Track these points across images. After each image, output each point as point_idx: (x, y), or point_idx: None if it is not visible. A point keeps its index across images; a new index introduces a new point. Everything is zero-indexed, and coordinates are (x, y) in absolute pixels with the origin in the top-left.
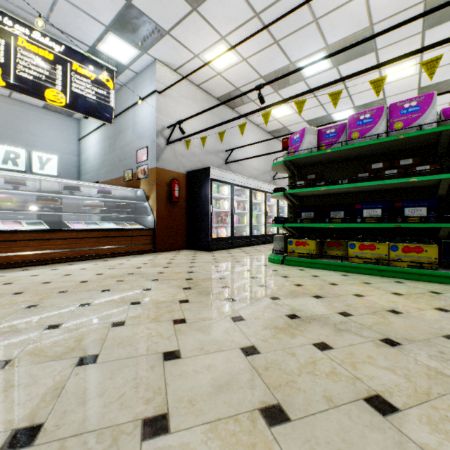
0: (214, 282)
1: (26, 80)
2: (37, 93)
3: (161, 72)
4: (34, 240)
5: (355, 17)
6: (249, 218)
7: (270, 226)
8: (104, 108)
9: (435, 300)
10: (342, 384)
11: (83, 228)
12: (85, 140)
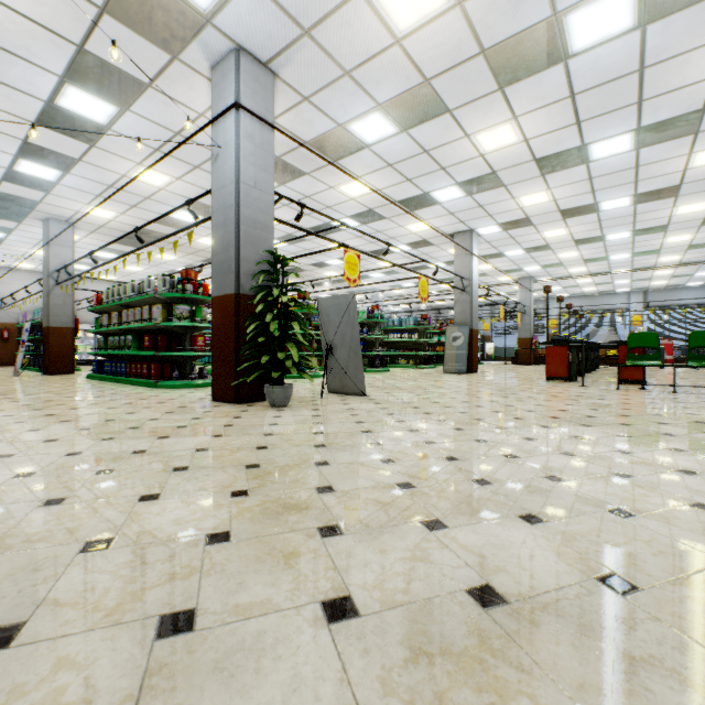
0: None
1: None
2: None
3: None
4: None
5: None
6: None
7: None
8: None
9: None
10: None
11: None
12: None
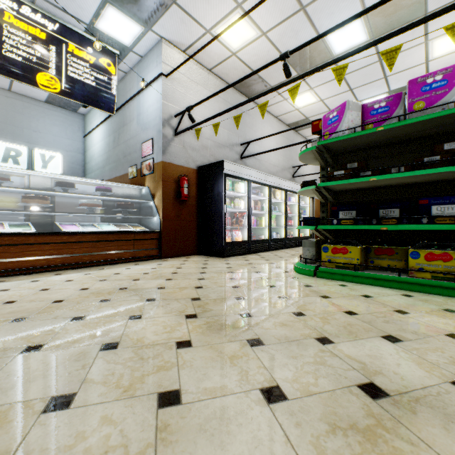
0: (229, 305)
1: (14, 62)
2: (27, 77)
3: (168, 52)
4: (15, 244)
5: None
6: (268, 219)
7: (290, 229)
8: (105, 96)
9: None
10: None
11: (75, 231)
12: (90, 137)
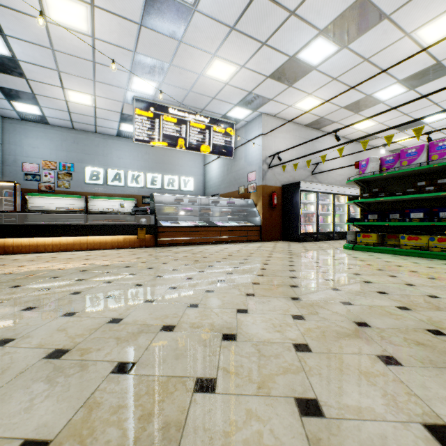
0: (304, 254)
1: (193, 143)
2: (197, 149)
3: (265, 120)
4: (203, 231)
5: (420, 61)
6: (332, 217)
7: None
8: (228, 149)
9: (436, 265)
10: (348, 272)
11: (223, 225)
12: (209, 166)
